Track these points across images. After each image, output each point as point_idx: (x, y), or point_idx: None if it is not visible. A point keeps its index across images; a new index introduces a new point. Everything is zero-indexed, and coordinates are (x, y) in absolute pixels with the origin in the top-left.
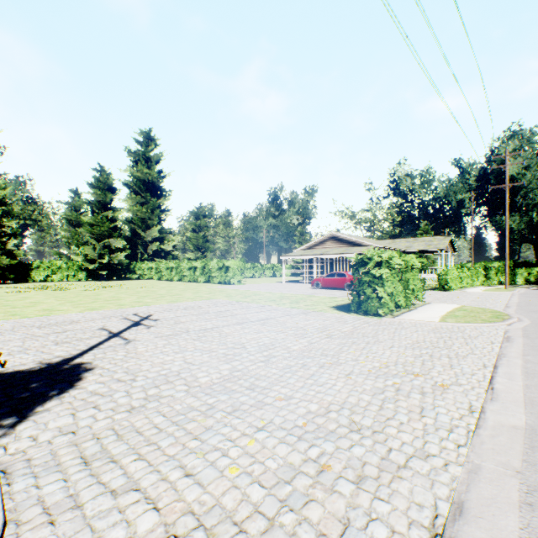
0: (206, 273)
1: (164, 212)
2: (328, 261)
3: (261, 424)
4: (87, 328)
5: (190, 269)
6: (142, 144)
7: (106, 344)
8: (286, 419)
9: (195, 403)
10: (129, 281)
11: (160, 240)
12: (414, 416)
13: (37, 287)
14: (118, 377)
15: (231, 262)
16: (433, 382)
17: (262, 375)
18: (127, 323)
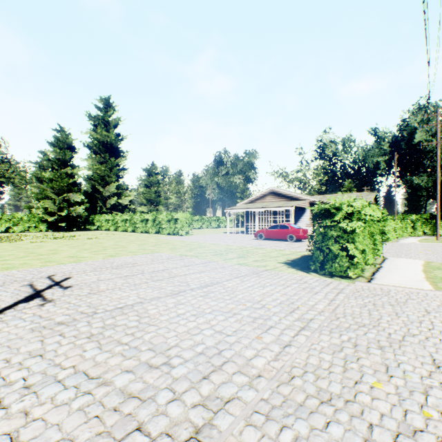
0: (157, 225)
1: (121, 170)
2: (269, 213)
3: None
4: None
5: (142, 221)
6: (101, 109)
7: None
8: None
9: None
10: (87, 232)
11: (118, 195)
12: None
13: None
14: None
15: (179, 215)
16: None
17: None
18: (22, 294)
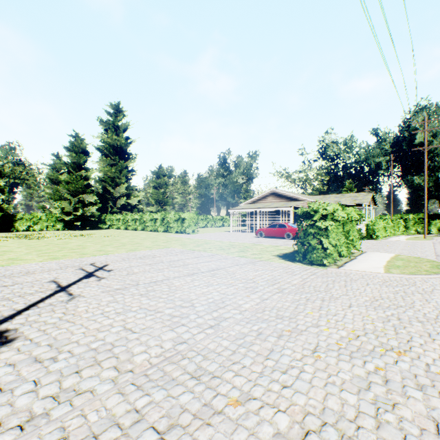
0: (165, 224)
1: (130, 172)
2: (269, 213)
3: None
4: (37, 280)
5: (151, 220)
6: (112, 114)
7: (47, 301)
8: None
9: (118, 409)
10: (100, 230)
11: (127, 196)
12: None
13: (17, 236)
14: (37, 355)
15: (186, 214)
16: (424, 364)
17: (211, 350)
18: (80, 274)
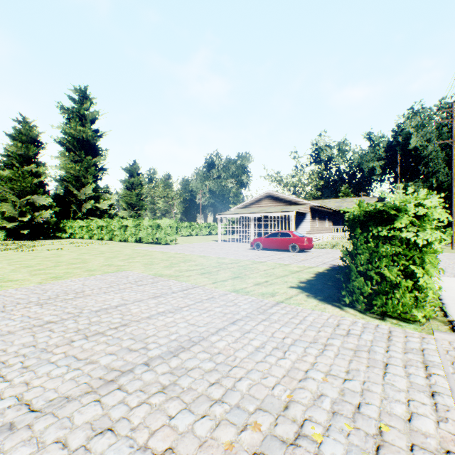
0: (137, 232)
1: (100, 171)
2: (266, 219)
3: None
4: None
5: (121, 228)
6: (76, 101)
7: None
8: None
9: None
10: (56, 240)
11: (96, 199)
12: None
13: None
14: None
15: (163, 220)
16: None
17: None
18: None
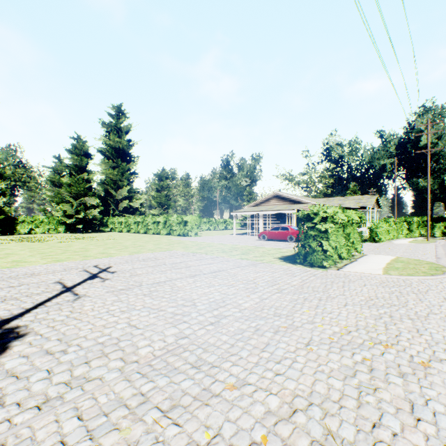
0: (167, 227)
1: (132, 174)
2: (272, 216)
3: (204, 440)
4: (43, 281)
5: (154, 223)
6: (114, 117)
7: (54, 300)
8: (238, 429)
9: (125, 393)
10: (102, 233)
11: (130, 199)
12: (407, 420)
13: (19, 238)
14: (48, 348)
15: (189, 217)
16: (408, 356)
17: (211, 344)
18: (84, 275)
